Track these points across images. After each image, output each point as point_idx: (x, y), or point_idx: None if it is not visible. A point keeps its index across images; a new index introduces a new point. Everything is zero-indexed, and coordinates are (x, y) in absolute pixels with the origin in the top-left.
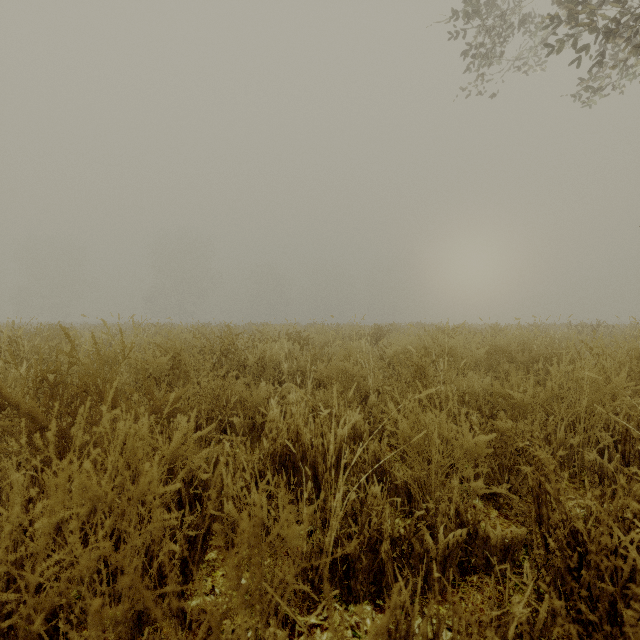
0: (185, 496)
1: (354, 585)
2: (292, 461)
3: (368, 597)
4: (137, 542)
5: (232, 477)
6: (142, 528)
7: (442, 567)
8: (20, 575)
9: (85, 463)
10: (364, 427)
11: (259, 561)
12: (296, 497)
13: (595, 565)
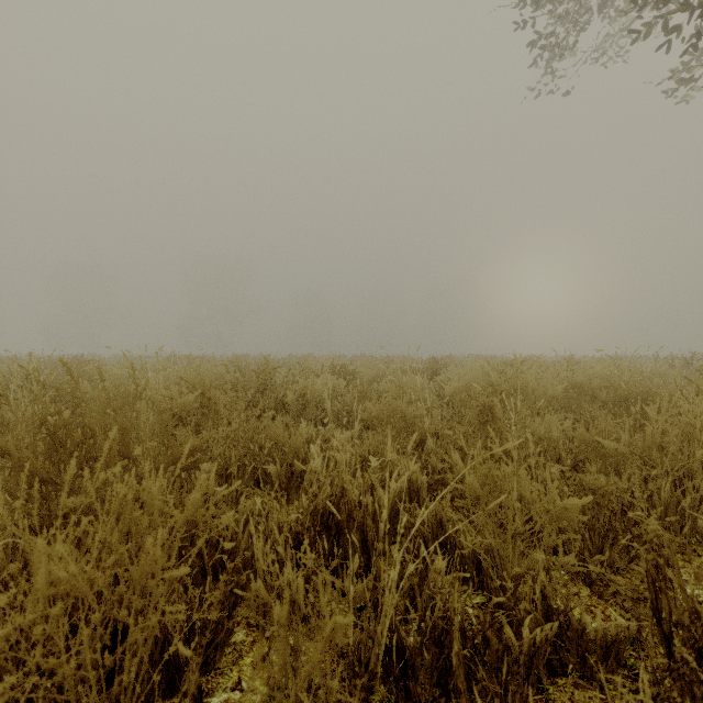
0: (208, 564)
1: (413, 687)
2: (336, 521)
3: (431, 702)
4: (137, 638)
5: (264, 541)
6: (148, 614)
7: (526, 668)
8: (1, 668)
9: (57, 547)
10: (421, 479)
11: (294, 655)
12: (341, 563)
13: None
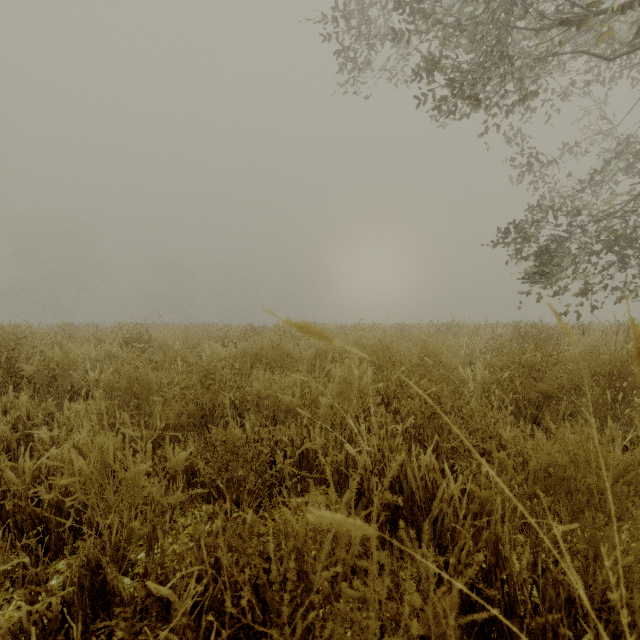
0: None
1: None
2: None
3: None
4: None
5: None
6: None
7: None
8: None
9: None
10: (94, 451)
11: None
12: None
13: (143, 635)
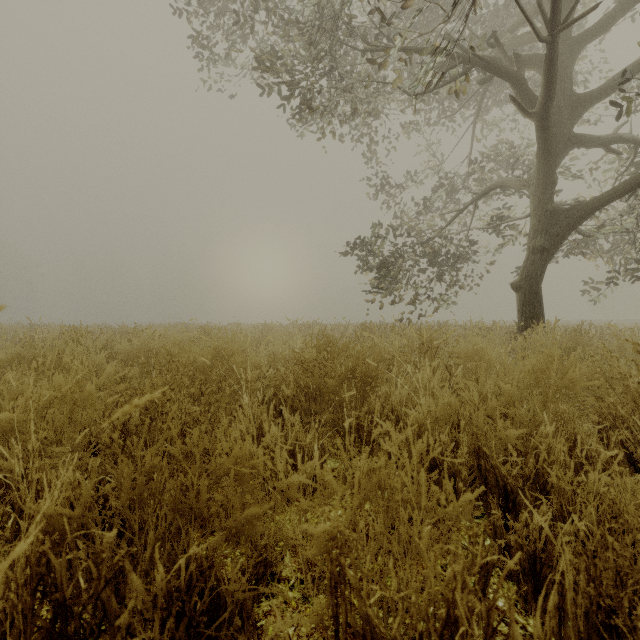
0: None
1: None
2: None
3: None
4: None
5: None
6: None
7: None
8: None
9: None
10: None
11: None
12: None
13: None
